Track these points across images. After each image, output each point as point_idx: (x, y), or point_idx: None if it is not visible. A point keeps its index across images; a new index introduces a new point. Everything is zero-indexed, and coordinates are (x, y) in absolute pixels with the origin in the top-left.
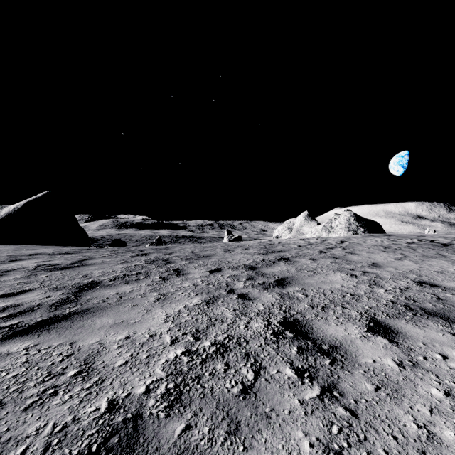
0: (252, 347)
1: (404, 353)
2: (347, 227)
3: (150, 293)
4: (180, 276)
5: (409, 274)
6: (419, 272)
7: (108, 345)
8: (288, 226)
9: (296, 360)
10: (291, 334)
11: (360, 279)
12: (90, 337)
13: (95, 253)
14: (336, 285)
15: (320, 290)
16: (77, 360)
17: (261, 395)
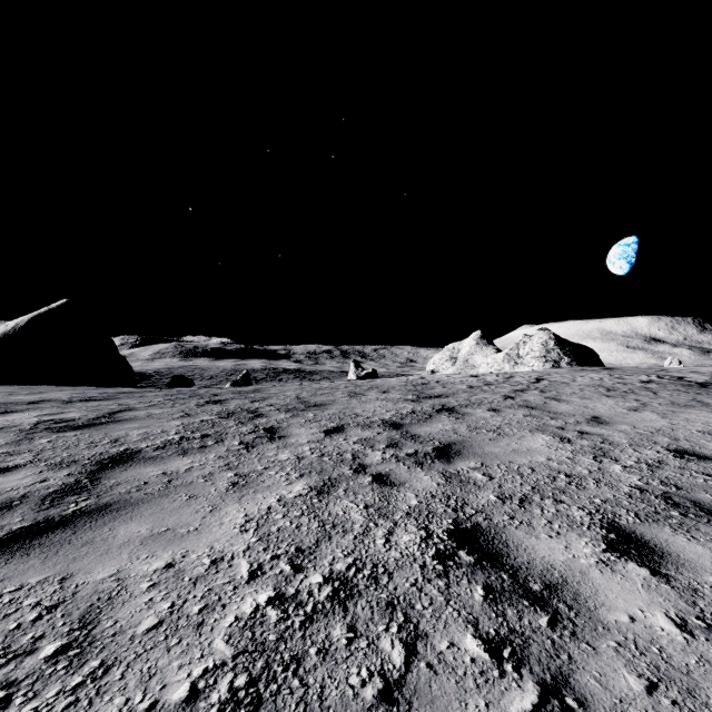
0: (399, 586)
1: (684, 600)
2: (543, 356)
3: (221, 472)
4: (275, 441)
5: (656, 436)
6: (673, 433)
7: (131, 582)
8: (450, 354)
9: (484, 616)
10: (470, 557)
11: (576, 446)
12: (101, 564)
13: (139, 399)
14: (538, 457)
15: (513, 466)
16: (66, 619)
17: (420, 706)
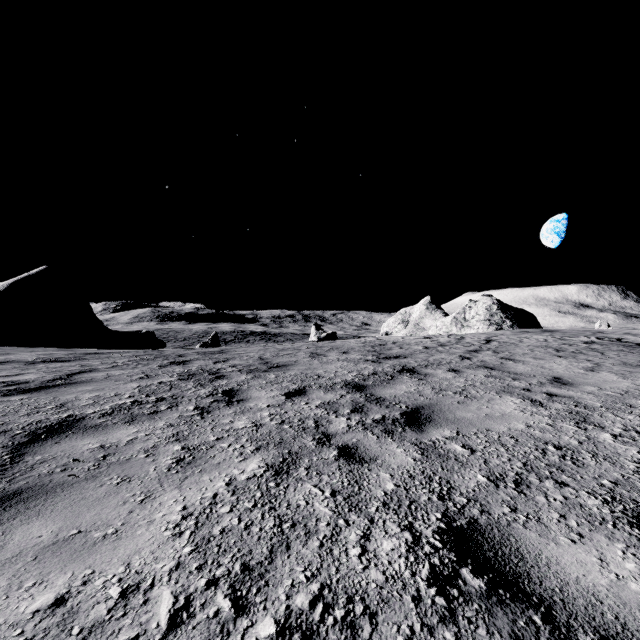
0: None
1: None
2: (487, 320)
3: (167, 445)
4: (233, 406)
5: (628, 398)
6: None
7: None
8: (402, 318)
9: None
10: (479, 581)
11: (551, 410)
12: None
13: (104, 360)
14: (516, 423)
15: (493, 436)
16: None
17: None
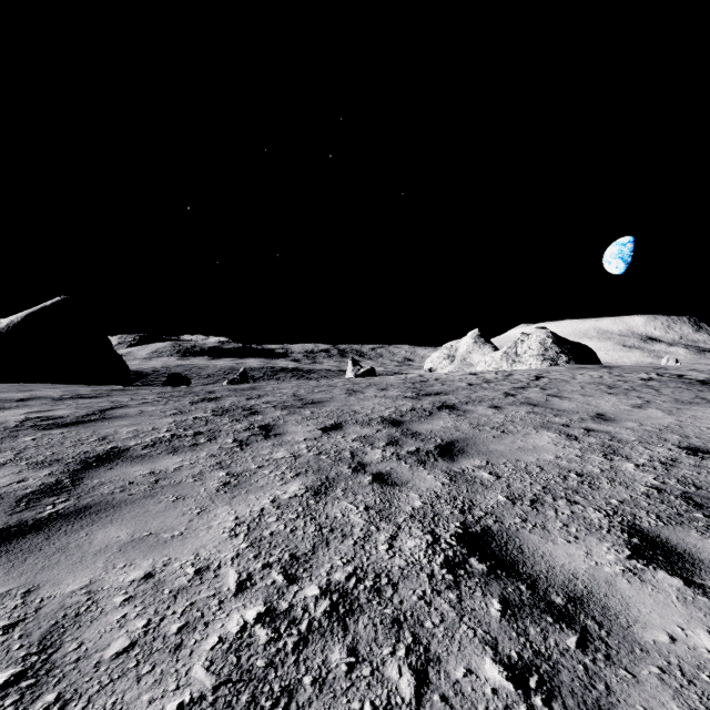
0: (405, 599)
1: None
2: (541, 355)
3: (212, 472)
4: (271, 439)
5: (665, 433)
6: (682, 430)
7: (104, 595)
8: (448, 353)
9: (504, 635)
10: (483, 565)
11: (584, 444)
12: (73, 575)
13: (132, 397)
14: (546, 455)
15: (520, 465)
16: (23, 640)
17: None
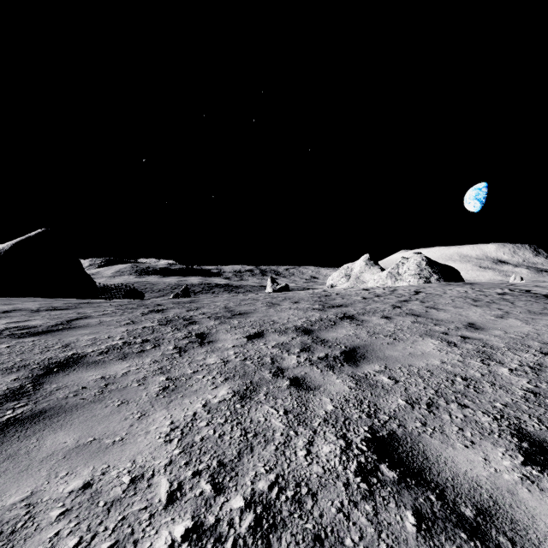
0: (324, 512)
1: None
2: (417, 274)
3: (154, 376)
4: (205, 346)
5: (527, 340)
6: (540, 337)
7: (42, 508)
8: (345, 272)
9: None
10: (393, 473)
11: (463, 350)
12: (16, 484)
13: (95, 309)
14: (433, 360)
15: (413, 370)
16: None
17: None
